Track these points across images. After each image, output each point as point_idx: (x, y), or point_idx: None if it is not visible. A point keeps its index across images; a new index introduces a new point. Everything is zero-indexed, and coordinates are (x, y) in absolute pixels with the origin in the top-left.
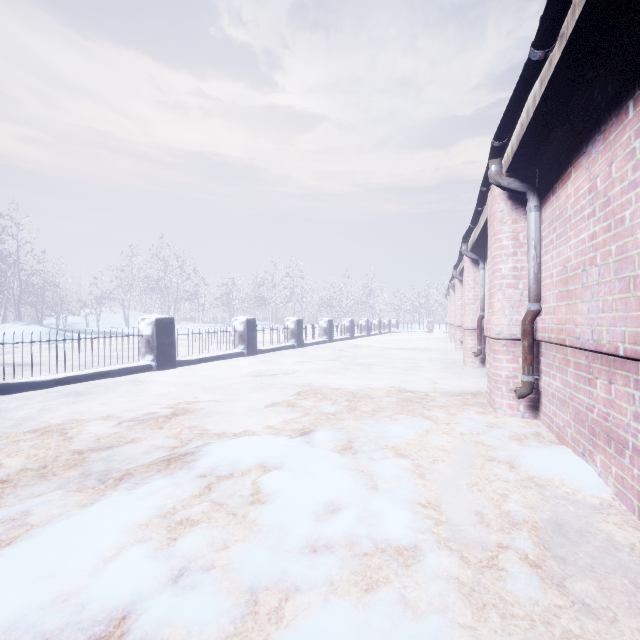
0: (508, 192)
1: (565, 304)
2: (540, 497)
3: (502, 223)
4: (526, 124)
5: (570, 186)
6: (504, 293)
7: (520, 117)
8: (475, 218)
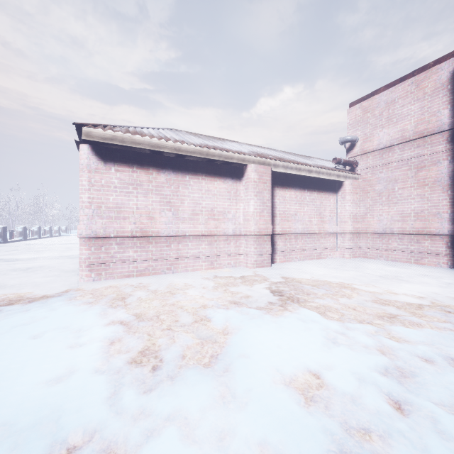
0: None
1: None
2: None
3: None
4: None
5: None
6: None
7: None
8: None
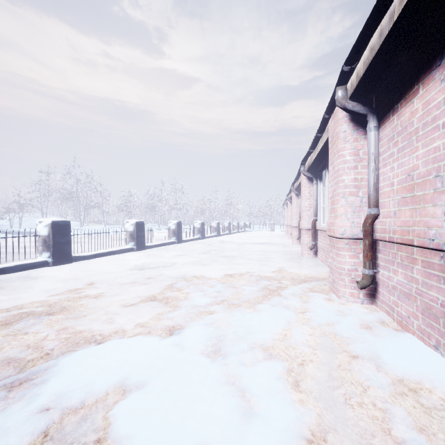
0: (350, 115)
1: (410, 208)
2: (422, 410)
3: (345, 141)
4: (378, 45)
5: (417, 102)
6: (347, 200)
7: (369, 43)
8: (314, 143)
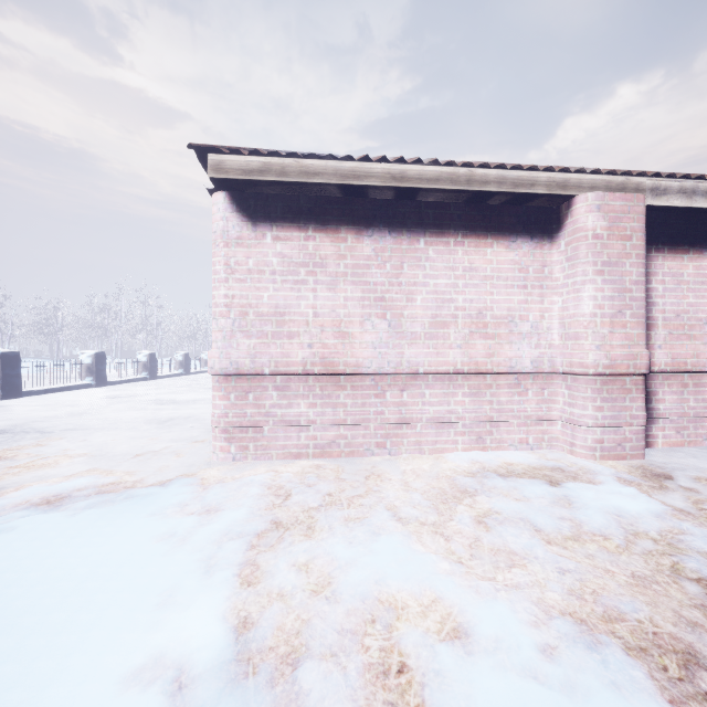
0: None
1: None
2: None
3: None
4: None
5: None
6: None
7: None
8: None
